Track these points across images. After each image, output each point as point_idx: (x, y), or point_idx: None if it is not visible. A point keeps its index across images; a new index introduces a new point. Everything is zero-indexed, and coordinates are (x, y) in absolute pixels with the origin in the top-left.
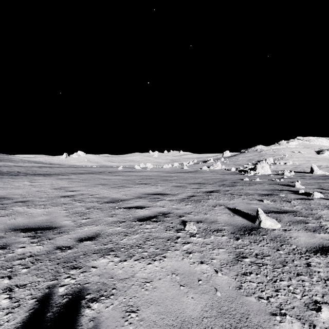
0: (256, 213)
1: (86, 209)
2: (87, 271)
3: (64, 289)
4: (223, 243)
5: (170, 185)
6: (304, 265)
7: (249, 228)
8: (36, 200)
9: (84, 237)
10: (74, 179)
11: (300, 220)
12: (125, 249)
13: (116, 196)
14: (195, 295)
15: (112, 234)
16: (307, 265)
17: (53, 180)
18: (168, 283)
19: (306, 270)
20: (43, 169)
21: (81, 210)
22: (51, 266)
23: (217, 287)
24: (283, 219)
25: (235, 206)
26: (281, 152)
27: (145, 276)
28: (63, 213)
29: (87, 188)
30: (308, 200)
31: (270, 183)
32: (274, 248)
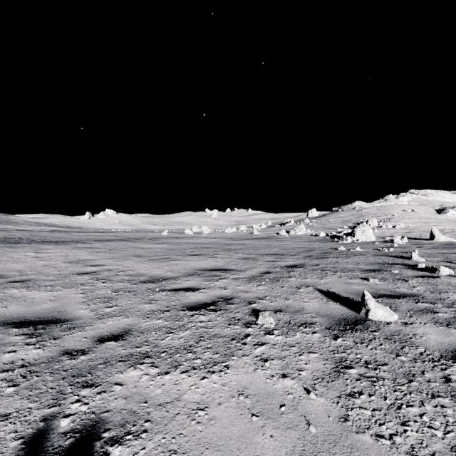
0: (362, 298)
1: (112, 292)
2: (107, 390)
3: (68, 422)
4: (315, 344)
5: (235, 257)
6: (441, 380)
7: (351, 321)
8: (41, 278)
9: (106, 336)
10: (98, 249)
11: (425, 308)
12: (167, 353)
13: (157, 272)
14: (275, 432)
15: (149, 331)
16: (445, 380)
17: (69, 249)
18: (233, 411)
19: (445, 387)
20: (56, 235)
21: (105, 294)
22: (53, 383)
23: (310, 417)
24: (400, 306)
25: (328, 288)
26: (388, 211)
27: (197, 399)
28: (79, 298)
29: (116, 261)
30: (432, 278)
31: (376, 254)
32: (392, 351)
